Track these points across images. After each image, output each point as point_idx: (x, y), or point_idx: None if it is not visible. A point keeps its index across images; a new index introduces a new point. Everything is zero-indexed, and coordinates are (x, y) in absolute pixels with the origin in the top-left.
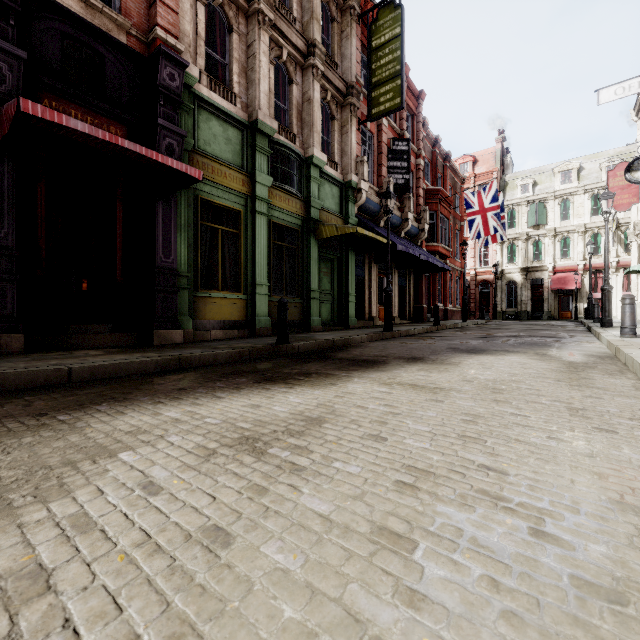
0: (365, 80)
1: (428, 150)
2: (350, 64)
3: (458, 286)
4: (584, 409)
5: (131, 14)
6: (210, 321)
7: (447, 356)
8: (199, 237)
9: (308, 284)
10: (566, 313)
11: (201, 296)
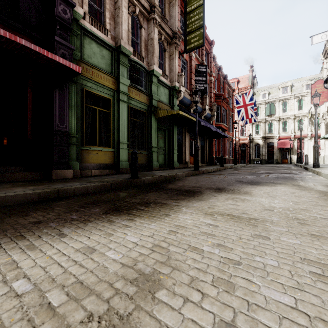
0: (183, 31)
1: (216, 73)
2: (174, 21)
3: (231, 146)
4: None
5: None
6: (91, 164)
7: (239, 187)
8: (84, 113)
9: (151, 143)
10: (285, 160)
11: (85, 149)
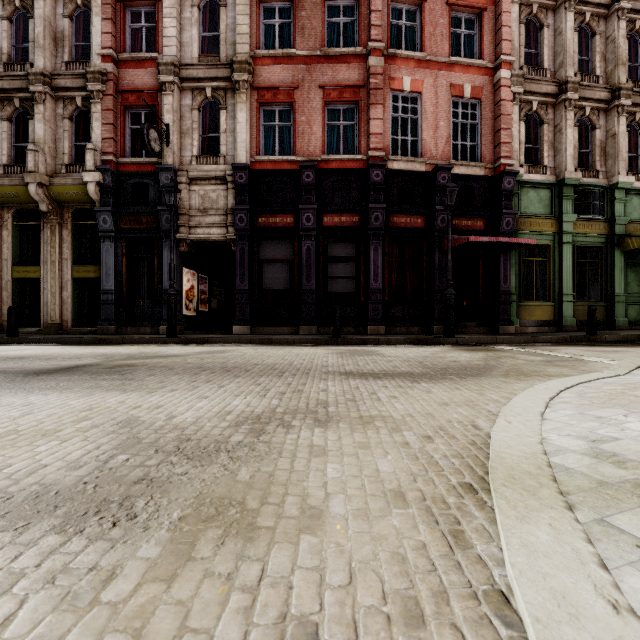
0: None
1: None
2: None
3: None
4: None
5: (485, 157)
6: (528, 321)
7: None
8: (521, 268)
9: (612, 290)
10: None
11: (522, 305)
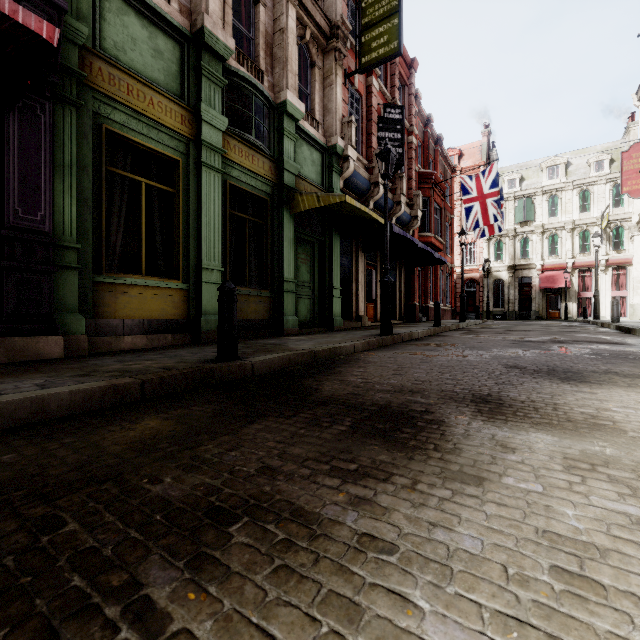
0: (352, 31)
1: (420, 129)
2: None
3: (448, 283)
4: None
5: None
6: (124, 321)
7: (540, 391)
8: (104, 190)
9: (280, 272)
10: (554, 313)
11: (108, 282)
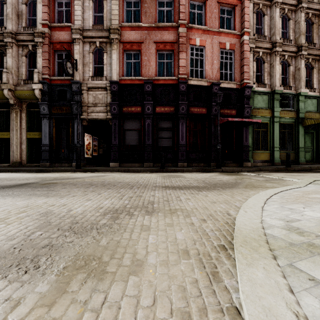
0: None
1: None
2: None
3: None
4: None
5: (236, 79)
6: (257, 160)
7: None
8: (254, 134)
9: (298, 145)
10: None
11: (254, 152)
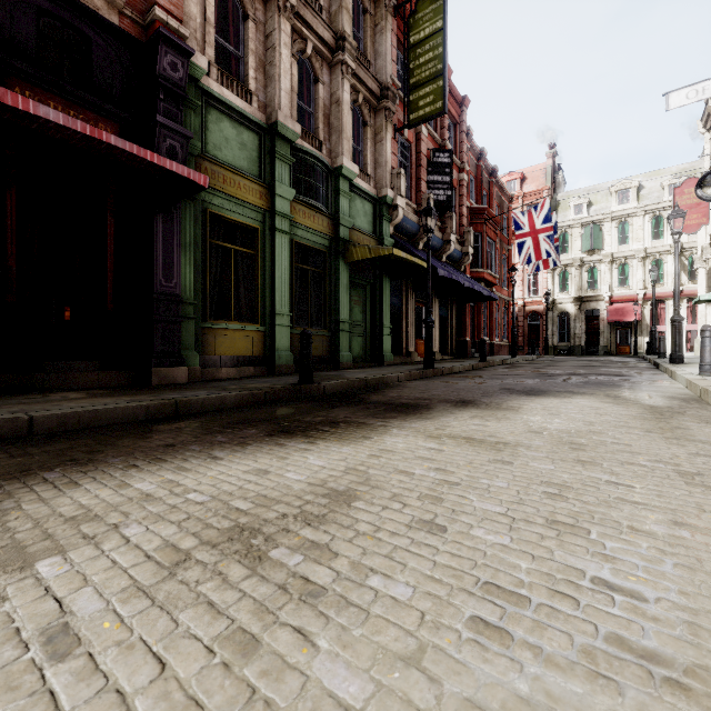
0: (402, 82)
1: (472, 164)
2: (385, 62)
3: (505, 317)
4: (700, 474)
5: None
6: (221, 357)
7: (502, 399)
8: (208, 258)
9: (337, 314)
10: (624, 348)
11: (210, 327)
